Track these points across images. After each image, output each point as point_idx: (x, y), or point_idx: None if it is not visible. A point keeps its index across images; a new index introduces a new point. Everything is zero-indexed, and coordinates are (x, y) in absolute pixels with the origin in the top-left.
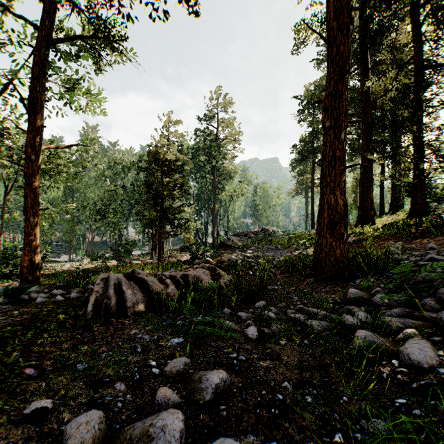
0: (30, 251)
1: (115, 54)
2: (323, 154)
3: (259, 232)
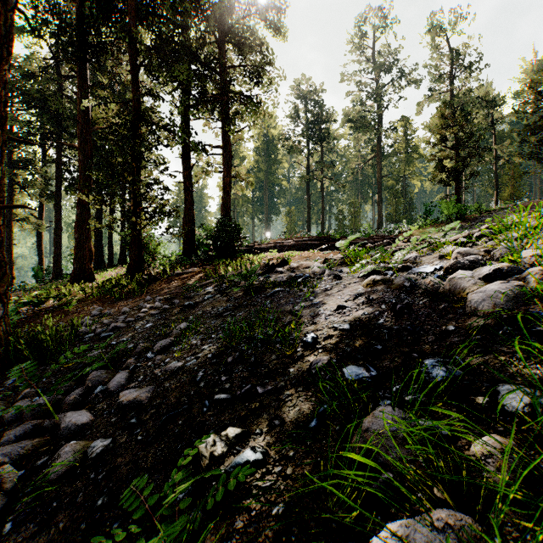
0: None
1: None
2: None
3: None
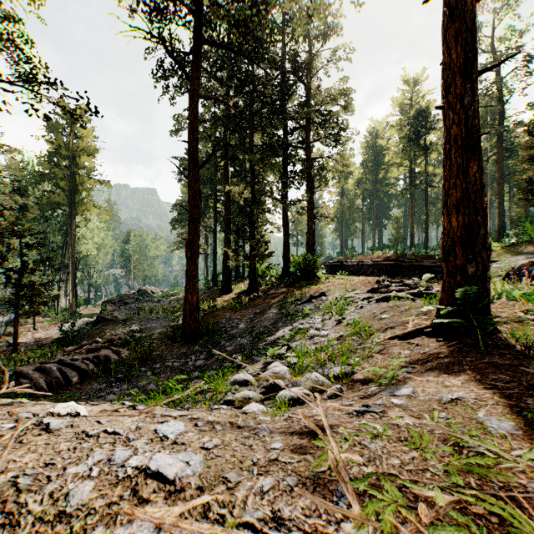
0: None
1: None
2: (186, 271)
3: (136, 294)
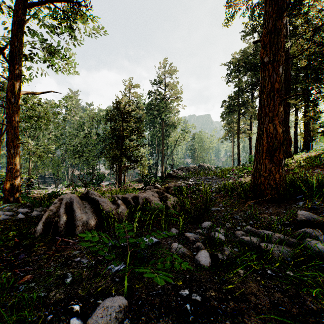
0: (12, 177)
1: (84, 24)
2: (261, 87)
3: (197, 167)
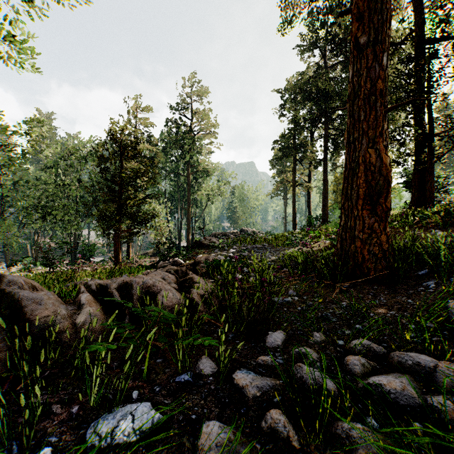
0: None
1: None
2: (354, 89)
3: (239, 233)
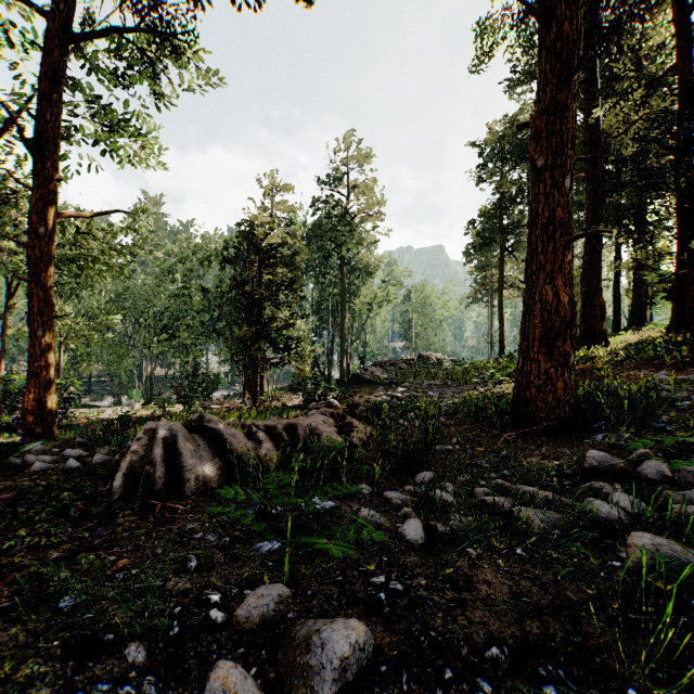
0: (39, 386)
1: (182, 68)
2: (532, 215)
3: (415, 360)
